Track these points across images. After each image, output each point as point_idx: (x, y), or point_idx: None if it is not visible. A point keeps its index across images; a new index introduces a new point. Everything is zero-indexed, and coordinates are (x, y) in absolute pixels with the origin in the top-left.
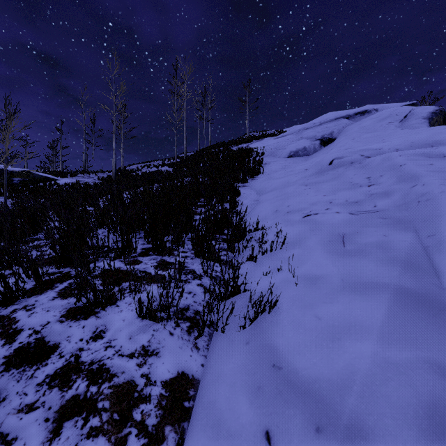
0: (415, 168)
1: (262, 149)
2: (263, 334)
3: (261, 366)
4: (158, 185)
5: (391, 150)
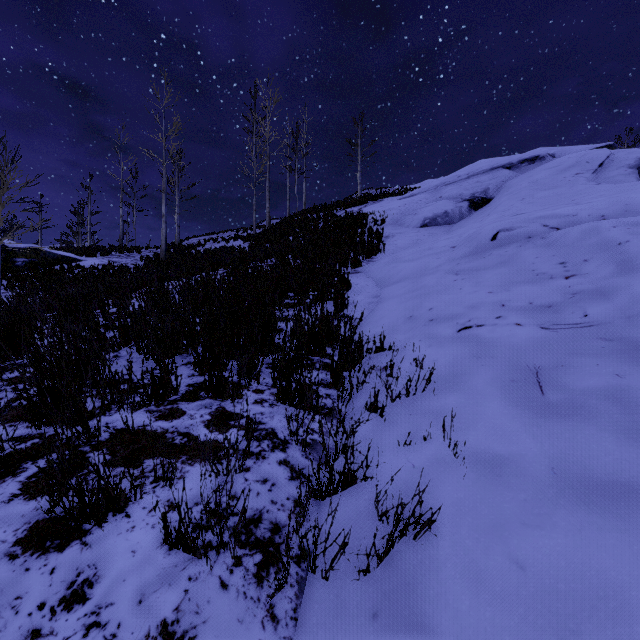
0: None
1: (382, 215)
2: (405, 596)
3: None
4: (225, 271)
5: (592, 216)
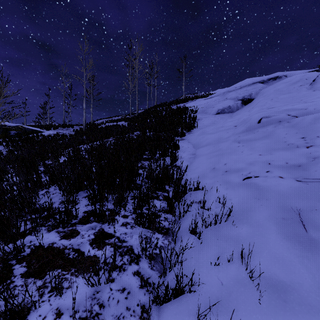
0: None
1: (195, 108)
2: None
3: None
4: (113, 139)
5: (316, 110)
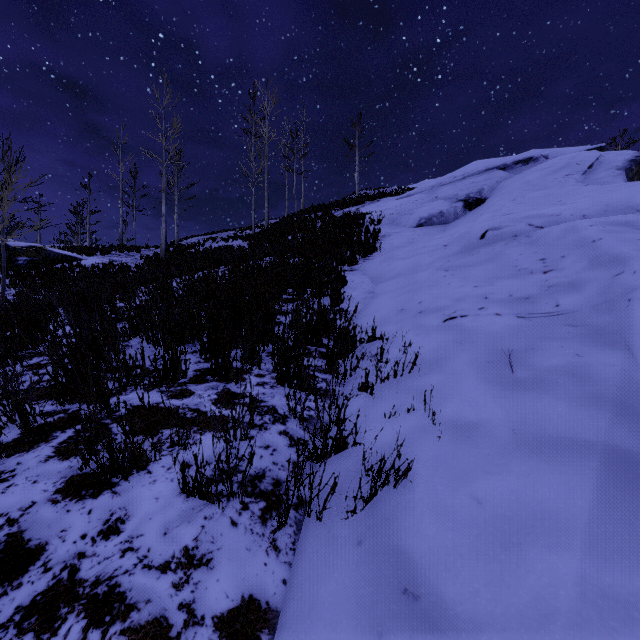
0: (618, 246)
1: (378, 214)
2: (385, 528)
3: (384, 590)
4: (226, 269)
5: (574, 216)
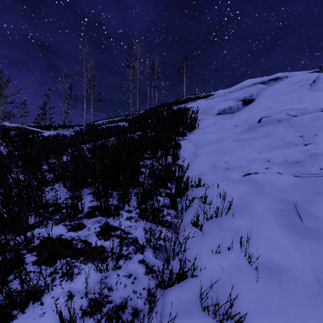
0: None
1: (196, 108)
2: None
3: None
4: (114, 139)
5: (315, 109)
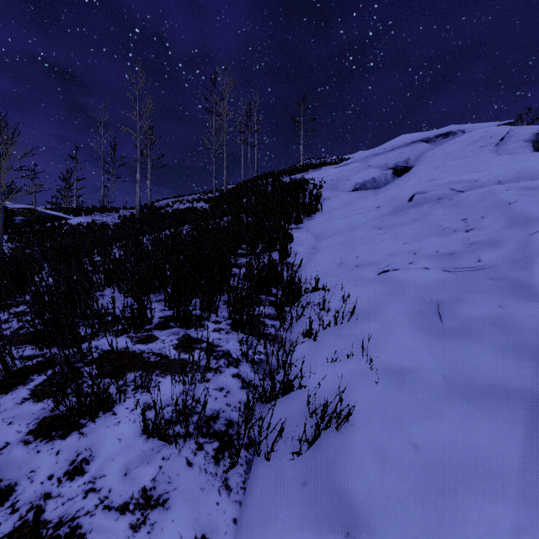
0: (532, 208)
1: (320, 180)
2: (328, 469)
3: (327, 533)
4: (189, 227)
5: (491, 182)
